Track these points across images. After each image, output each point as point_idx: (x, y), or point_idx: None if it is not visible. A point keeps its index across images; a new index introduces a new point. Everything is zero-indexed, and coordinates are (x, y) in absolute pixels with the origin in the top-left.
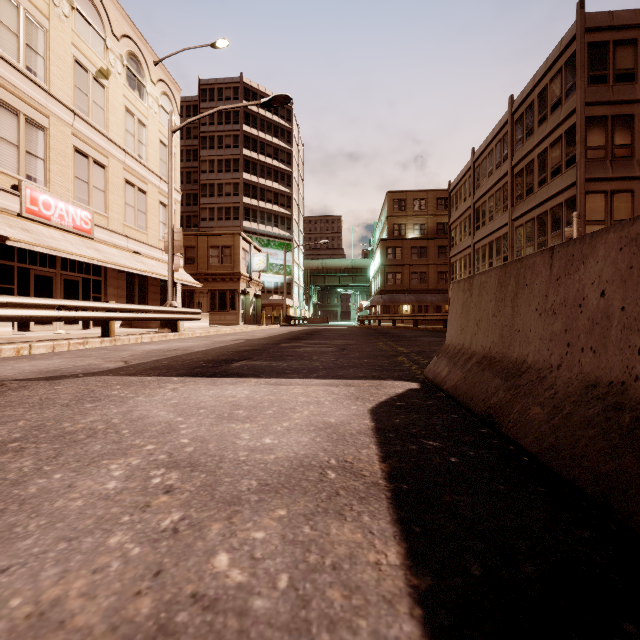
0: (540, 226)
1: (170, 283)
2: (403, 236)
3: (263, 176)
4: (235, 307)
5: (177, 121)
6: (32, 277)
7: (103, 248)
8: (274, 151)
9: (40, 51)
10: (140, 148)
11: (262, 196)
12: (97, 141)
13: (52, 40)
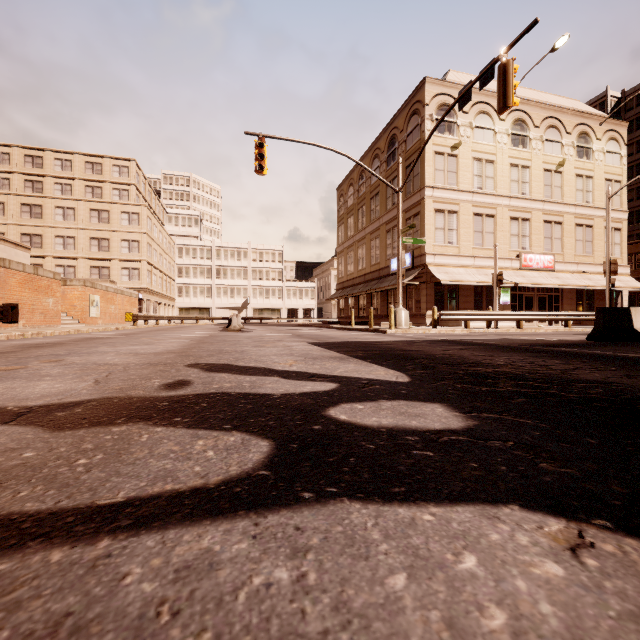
0: None
1: (607, 296)
2: None
3: None
4: None
5: (623, 152)
6: (523, 298)
7: (560, 275)
8: None
9: (527, 180)
10: (587, 196)
11: None
12: (556, 209)
13: (532, 170)
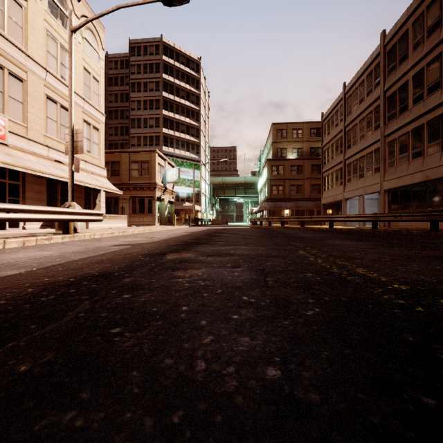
0: (415, 138)
1: (69, 184)
2: (284, 157)
3: (178, 113)
4: (152, 211)
5: (101, 55)
6: None
7: (18, 154)
8: (186, 94)
9: None
10: (63, 70)
11: (177, 128)
12: (14, 55)
13: None
